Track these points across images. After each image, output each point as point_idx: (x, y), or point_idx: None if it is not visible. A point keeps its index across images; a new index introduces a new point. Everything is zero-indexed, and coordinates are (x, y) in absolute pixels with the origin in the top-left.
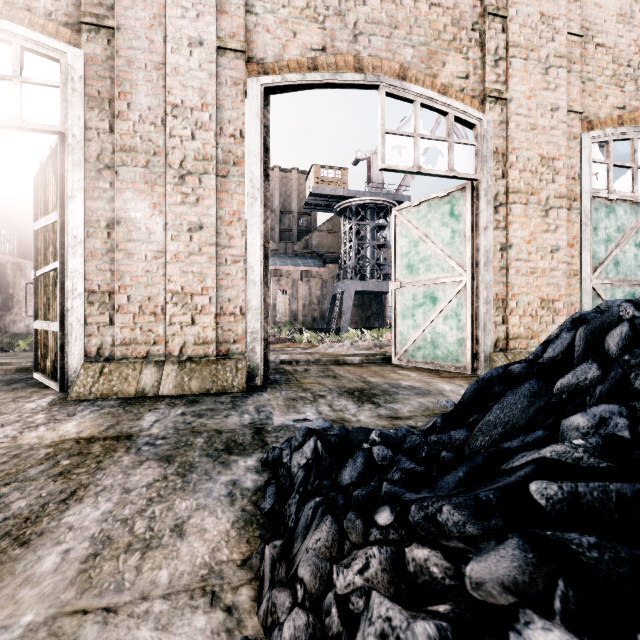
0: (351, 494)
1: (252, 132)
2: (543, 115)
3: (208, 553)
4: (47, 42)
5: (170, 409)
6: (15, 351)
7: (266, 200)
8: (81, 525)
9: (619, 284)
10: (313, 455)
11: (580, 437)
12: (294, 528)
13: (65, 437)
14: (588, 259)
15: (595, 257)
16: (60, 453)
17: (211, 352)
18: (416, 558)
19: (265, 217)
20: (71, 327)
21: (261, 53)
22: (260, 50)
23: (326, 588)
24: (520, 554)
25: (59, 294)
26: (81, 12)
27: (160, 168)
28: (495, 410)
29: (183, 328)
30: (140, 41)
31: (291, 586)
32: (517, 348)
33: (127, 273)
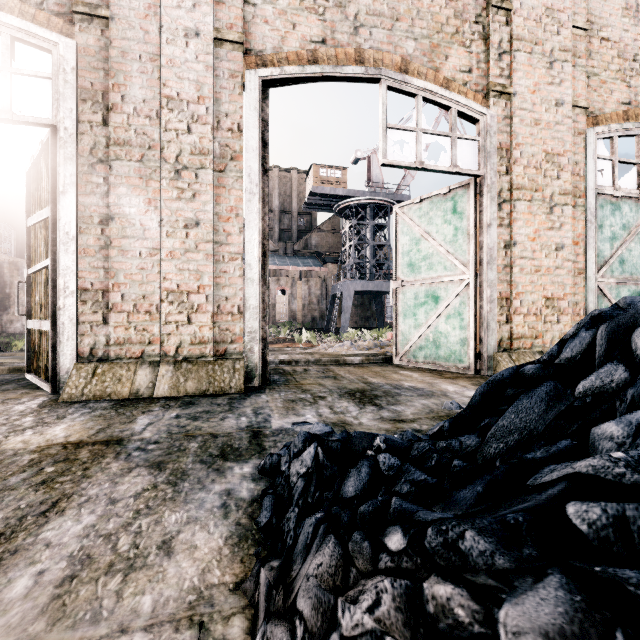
0: (356, 510)
1: (250, 126)
2: (548, 110)
3: (197, 575)
4: (38, 32)
5: (164, 411)
6: (12, 351)
7: (265, 196)
8: (60, 541)
9: (624, 283)
10: (313, 463)
11: (615, 448)
12: (293, 547)
13: (52, 442)
14: (593, 257)
15: (600, 255)
16: (45, 459)
17: (208, 352)
18: (437, 596)
19: (263, 213)
20: (63, 326)
21: (259, 45)
22: (258, 42)
23: (330, 627)
24: (565, 596)
25: (51, 292)
26: (73, 1)
27: (155, 162)
28: (509, 414)
29: (179, 327)
30: (134, 31)
31: (289, 619)
32: (521, 348)
33: (121, 271)
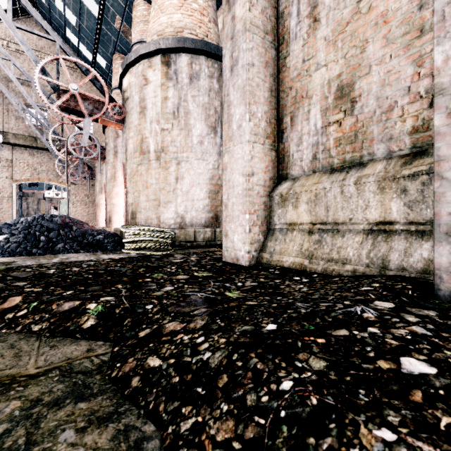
0: None
1: (14, 192)
2: (85, 186)
3: None
4: None
5: None
6: None
7: (18, 203)
8: None
9: None
10: None
11: None
12: None
13: None
14: None
15: None
16: None
17: None
18: None
19: (17, 206)
20: None
21: (16, 177)
22: (16, 177)
23: None
24: None
25: None
26: None
27: None
28: None
29: None
30: None
31: None
32: None
33: None
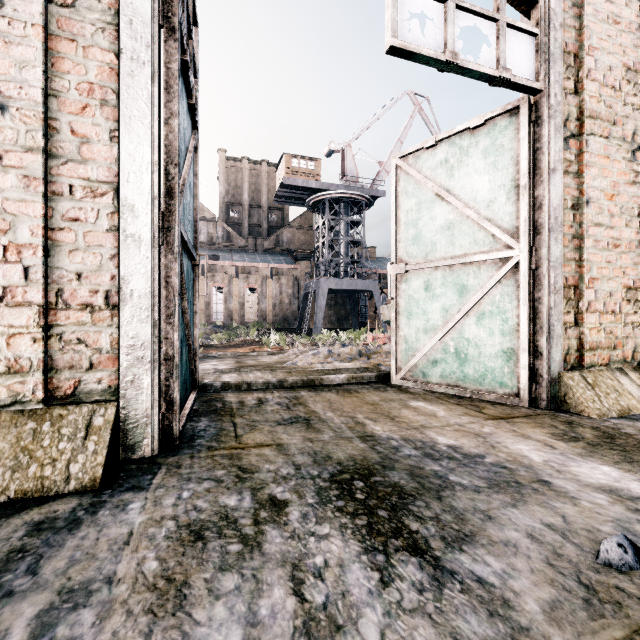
0: None
1: None
2: (629, 4)
3: None
4: None
5: None
6: None
7: (170, 78)
8: None
9: None
10: None
11: None
12: None
13: None
14: None
15: None
16: None
17: (29, 392)
18: None
19: (168, 112)
20: None
21: None
22: None
23: None
24: None
25: None
26: None
27: None
28: None
29: None
30: None
31: None
32: (596, 364)
33: None
